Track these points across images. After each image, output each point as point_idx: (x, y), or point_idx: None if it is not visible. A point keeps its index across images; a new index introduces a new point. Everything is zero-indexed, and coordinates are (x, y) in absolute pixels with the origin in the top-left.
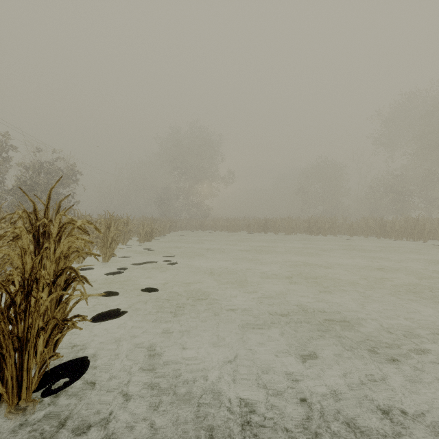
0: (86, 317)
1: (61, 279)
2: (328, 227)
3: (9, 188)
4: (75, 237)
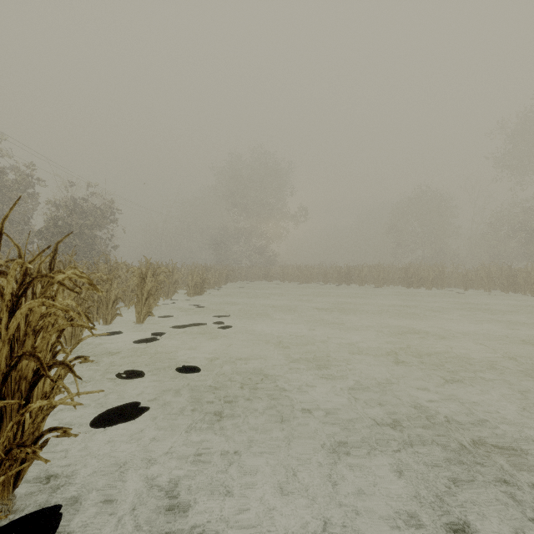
0: (69, 430)
1: (27, 368)
2: (433, 277)
3: (35, 230)
4: (40, 301)
